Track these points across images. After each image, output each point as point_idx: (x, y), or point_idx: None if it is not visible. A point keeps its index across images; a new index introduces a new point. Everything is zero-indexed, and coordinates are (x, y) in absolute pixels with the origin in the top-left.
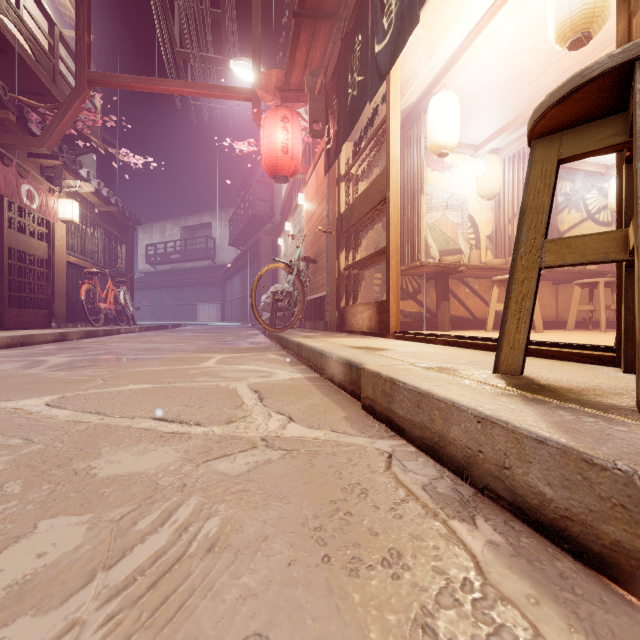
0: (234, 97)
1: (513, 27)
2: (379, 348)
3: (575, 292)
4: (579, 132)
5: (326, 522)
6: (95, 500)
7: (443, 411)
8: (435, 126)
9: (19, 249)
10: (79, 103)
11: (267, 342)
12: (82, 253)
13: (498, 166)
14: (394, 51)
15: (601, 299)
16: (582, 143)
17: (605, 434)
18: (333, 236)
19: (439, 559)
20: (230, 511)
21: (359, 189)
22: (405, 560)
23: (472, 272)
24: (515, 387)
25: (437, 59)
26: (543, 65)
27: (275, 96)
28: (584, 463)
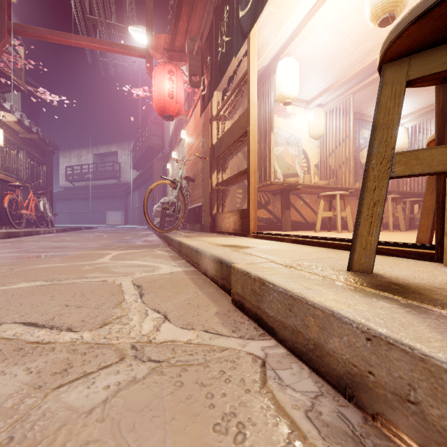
0: (132, 54)
1: (336, 13)
2: (243, 246)
3: None
4: (426, 55)
5: None
6: None
7: (319, 319)
8: (282, 82)
9: None
10: (0, 47)
11: (157, 240)
12: (6, 170)
13: (323, 116)
14: (254, 14)
15: (389, 209)
16: (429, 65)
17: None
18: (207, 161)
19: None
20: None
21: (226, 127)
22: None
23: (306, 189)
24: (379, 288)
25: (283, 33)
26: (355, 44)
27: (163, 55)
28: None
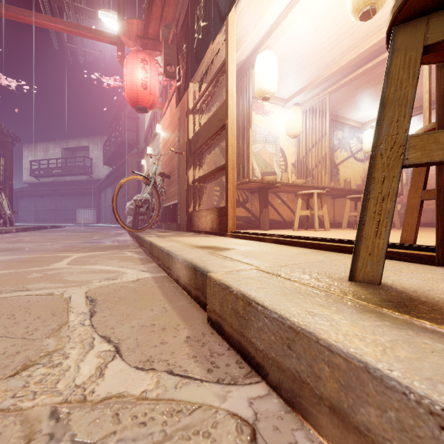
0: (101, 39)
1: (315, 8)
2: (221, 247)
3: (347, 203)
4: None
5: None
6: None
7: (341, 371)
8: (261, 76)
9: None
10: None
11: (129, 240)
12: None
13: (300, 115)
14: None
15: None
16: None
17: None
18: (183, 156)
19: None
20: None
21: (203, 121)
22: None
23: (283, 188)
24: (405, 310)
25: (262, 25)
26: (332, 43)
27: (136, 43)
28: None
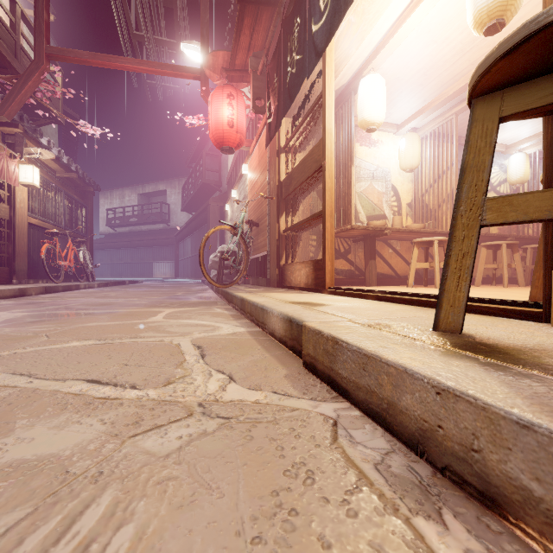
0: (184, 76)
1: (433, 18)
2: (317, 303)
3: (482, 253)
4: (521, 89)
5: (266, 527)
6: None
7: (393, 377)
8: (364, 104)
9: None
10: (38, 75)
11: (214, 297)
12: (43, 215)
13: (417, 143)
14: (330, 29)
15: (504, 259)
16: (524, 100)
17: None
18: (274, 202)
19: None
20: (149, 513)
21: (297, 160)
22: None
23: (395, 235)
24: (462, 348)
25: (366, 45)
26: (457, 54)
27: (222, 76)
28: None
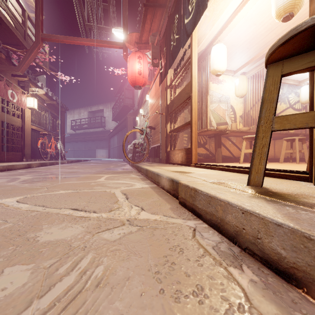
0: (114, 47)
1: (253, 11)
2: (187, 172)
3: (284, 143)
4: (292, 60)
5: (161, 268)
6: (37, 255)
7: (223, 206)
8: (214, 61)
9: (7, 122)
10: (37, 49)
11: (131, 168)
12: (39, 124)
13: (245, 81)
14: (194, 22)
15: (297, 147)
16: (294, 66)
17: (314, 221)
18: (163, 116)
19: (224, 291)
20: (109, 262)
21: (176, 92)
22: (205, 292)
23: (232, 134)
24: (260, 193)
25: (215, 27)
26: (268, 30)
27: (134, 46)
28: (305, 238)
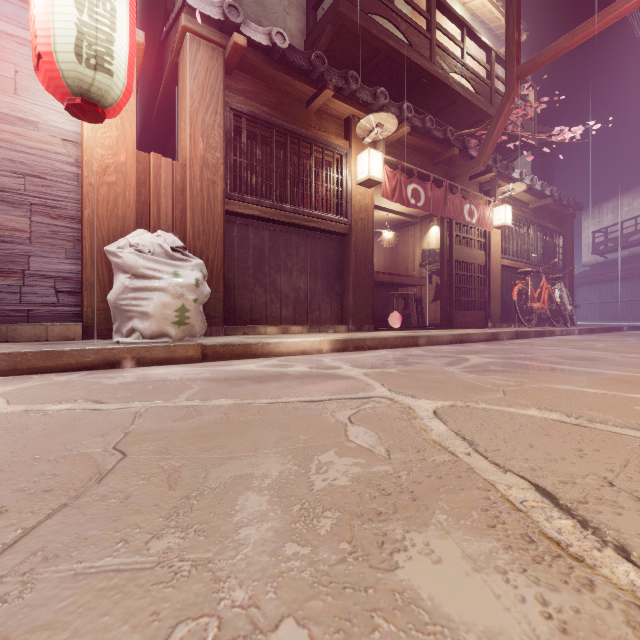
0: None
1: None
2: None
3: None
4: None
5: None
6: (355, 636)
7: None
8: None
9: (463, 261)
10: (508, 106)
11: None
12: (515, 255)
13: None
14: None
15: None
16: None
17: None
18: None
19: None
20: None
21: None
22: None
23: None
24: None
25: None
26: None
27: None
28: None
